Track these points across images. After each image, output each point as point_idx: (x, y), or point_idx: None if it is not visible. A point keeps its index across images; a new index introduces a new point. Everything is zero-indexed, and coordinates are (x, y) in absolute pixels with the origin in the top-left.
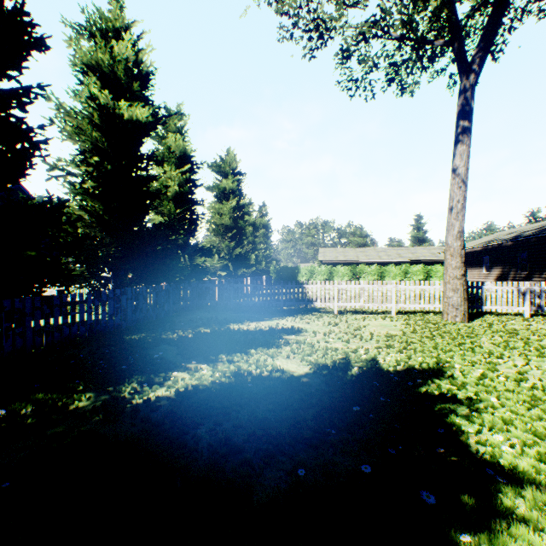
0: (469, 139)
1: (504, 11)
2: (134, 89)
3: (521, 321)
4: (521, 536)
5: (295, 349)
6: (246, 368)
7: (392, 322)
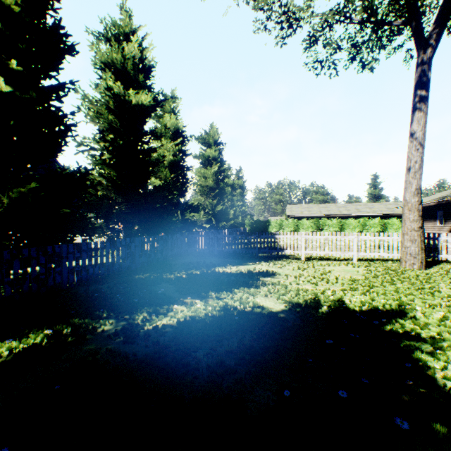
0: (426, 106)
1: None
2: (139, 80)
3: None
4: None
5: (271, 289)
6: (232, 304)
7: (354, 268)
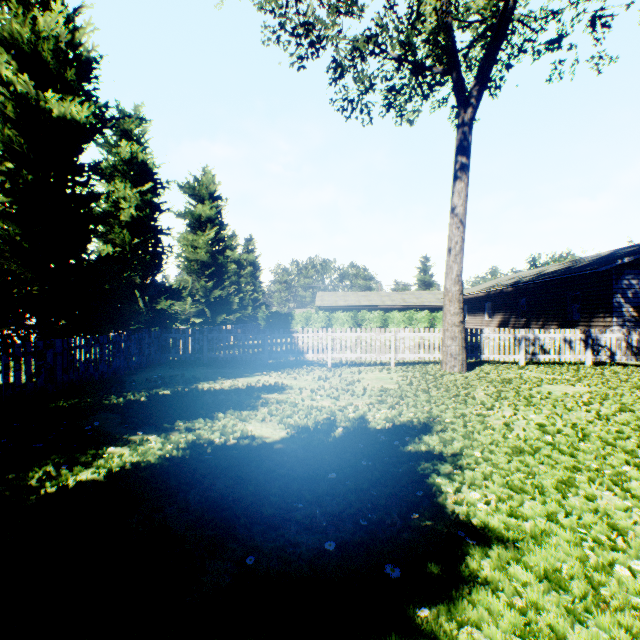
0: (467, 177)
1: (500, 46)
2: (68, 77)
3: (517, 369)
4: (481, 600)
5: (274, 410)
6: (208, 437)
7: (389, 374)
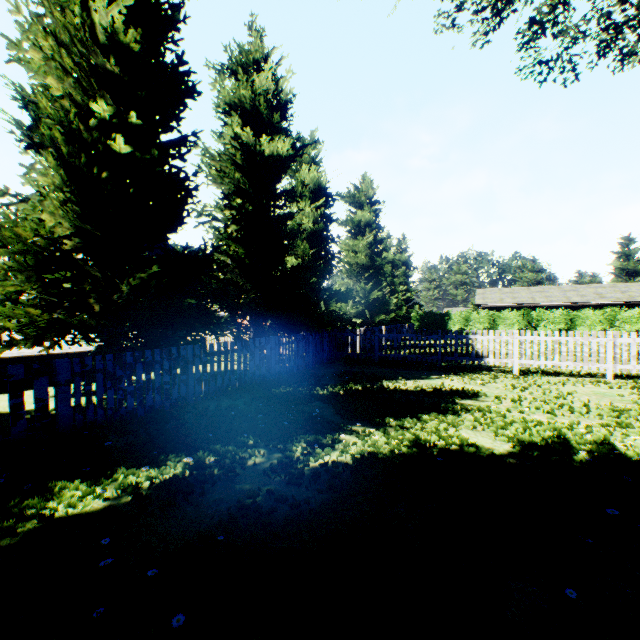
0: None
1: None
2: (274, 121)
3: None
4: None
5: (480, 418)
6: (427, 438)
7: (611, 389)
